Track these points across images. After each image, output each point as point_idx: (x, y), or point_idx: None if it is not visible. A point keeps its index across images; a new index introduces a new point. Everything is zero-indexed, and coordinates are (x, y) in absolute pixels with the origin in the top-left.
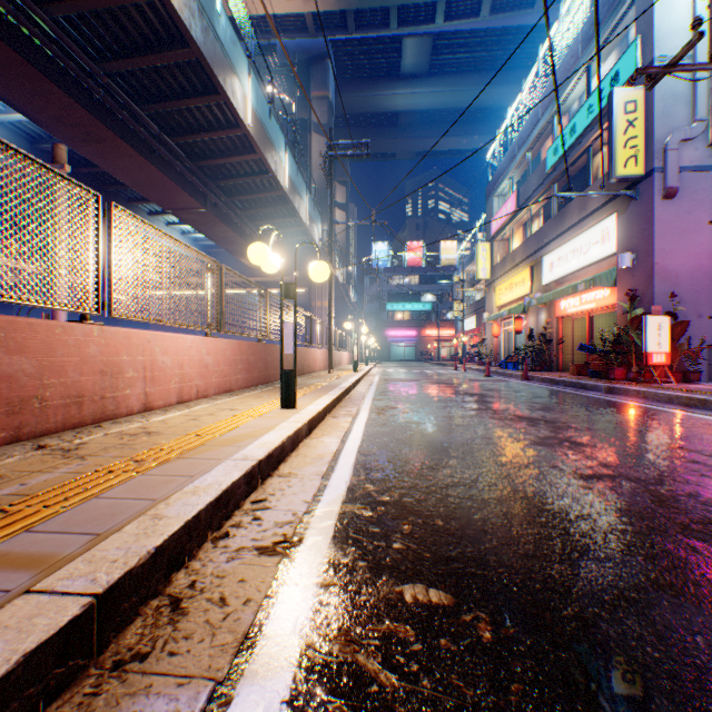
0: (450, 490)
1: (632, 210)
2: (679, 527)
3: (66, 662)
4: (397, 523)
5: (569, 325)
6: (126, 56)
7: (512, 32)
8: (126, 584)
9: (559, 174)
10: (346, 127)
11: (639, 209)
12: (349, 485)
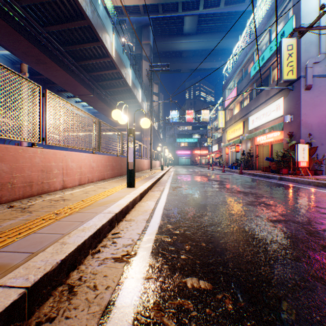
0: (208, 227)
1: (290, 95)
2: (321, 247)
3: (9, 325)
4: (183, 245)
5: (261, 148)
6: (56, 23)
7: (234, 14)
8: (44, 280)
9: (256, 79)
10: (158, 57)
11: (294, 95)
12: (159, 225)
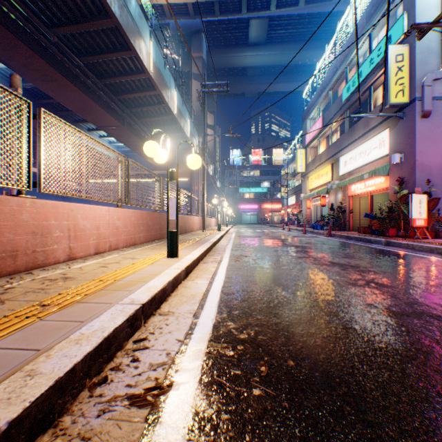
0: (294, 327)
1: (400, 126)
2: None
3: None
4: (255, 364)
5: (356, 201)
6: (69, 24)
7: (318, 16)
8: None
9: (350, 104)
10: (214, 77)
11: (405, 125)
12: (215, 323)
